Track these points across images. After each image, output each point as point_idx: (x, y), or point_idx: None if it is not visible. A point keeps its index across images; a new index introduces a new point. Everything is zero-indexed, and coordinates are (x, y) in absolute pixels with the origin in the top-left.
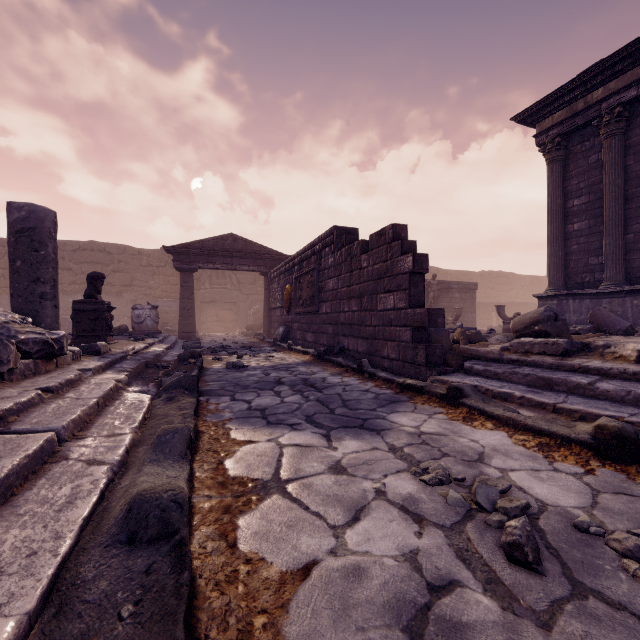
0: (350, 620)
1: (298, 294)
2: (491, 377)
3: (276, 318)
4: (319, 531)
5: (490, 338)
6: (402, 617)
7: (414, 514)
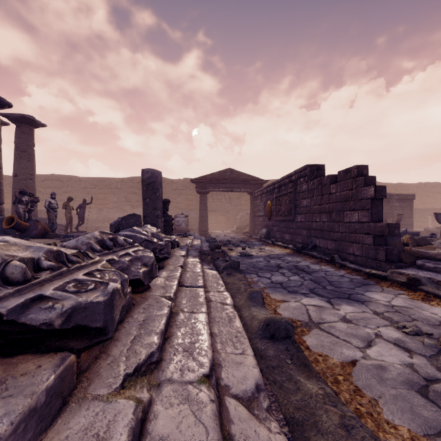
0: (386, 384)
1: (278, 208)
2: (440, 272)
3: (259, 222)
4: (351, 348)
5: (434, 242)
6: (413, 387)
7: (404, 348)
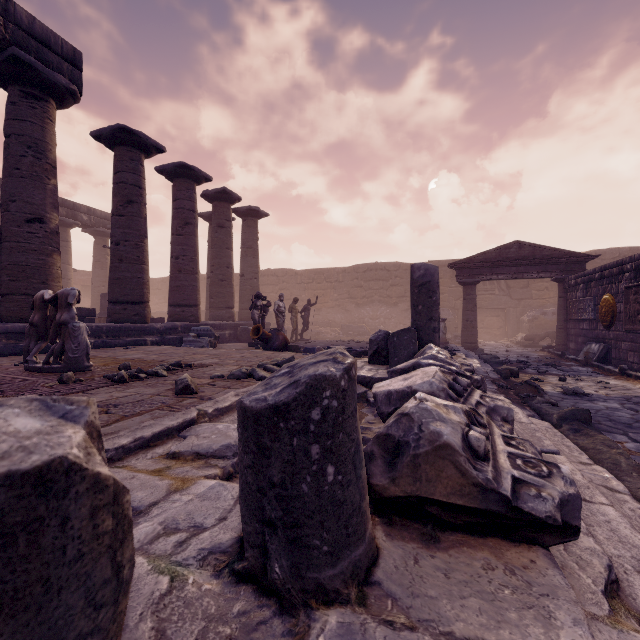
0: None
1: (633, 308)
2: None
3: (580, 331)
4: None
5: None
6: None
7: None
